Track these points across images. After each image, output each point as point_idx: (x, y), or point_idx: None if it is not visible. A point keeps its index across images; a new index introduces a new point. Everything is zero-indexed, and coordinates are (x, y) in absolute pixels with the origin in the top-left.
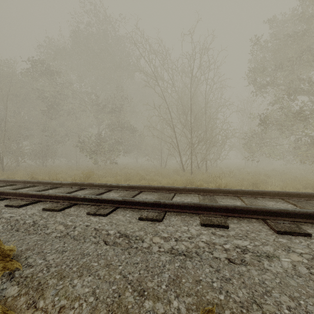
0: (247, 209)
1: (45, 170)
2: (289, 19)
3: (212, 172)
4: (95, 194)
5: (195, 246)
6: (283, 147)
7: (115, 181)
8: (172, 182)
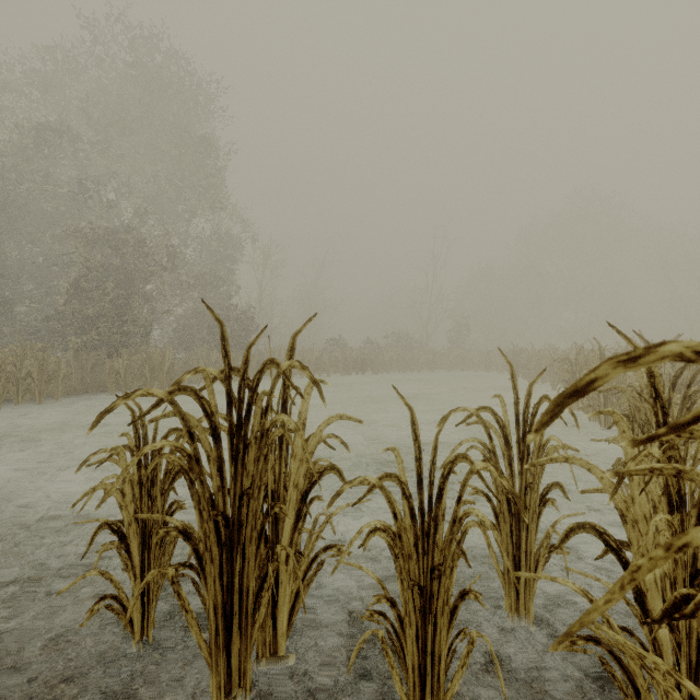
0: None
1: None
2: None
3: None
4: None
5: None
6: None
7: None
8: None
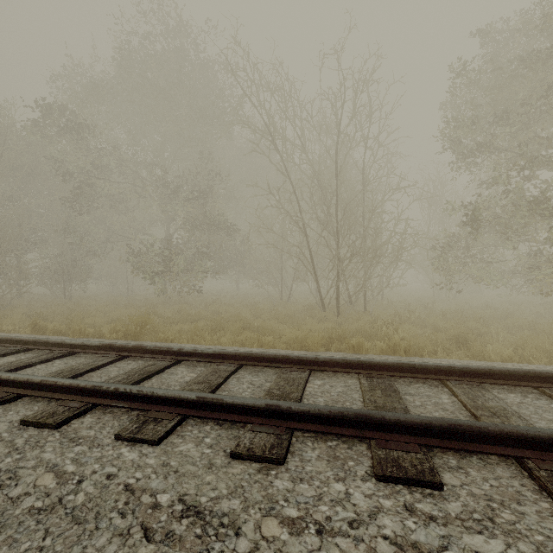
0: (477, 432)
1: (66, 306)
2: (518, 29)
3: (378, 315)
4: (146, 374)
5: (367, 552)
6: (505, 265)
7: (194, 334)
8: (304, 336)
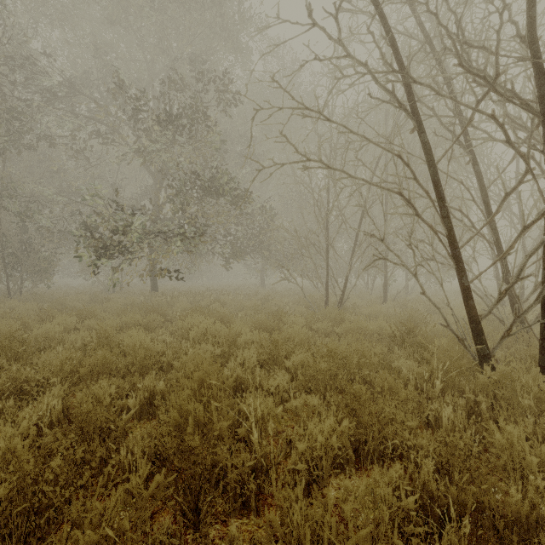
0: None
1: None
2: None
3: None
4: None
5: None
6: None
7: None
8: None
